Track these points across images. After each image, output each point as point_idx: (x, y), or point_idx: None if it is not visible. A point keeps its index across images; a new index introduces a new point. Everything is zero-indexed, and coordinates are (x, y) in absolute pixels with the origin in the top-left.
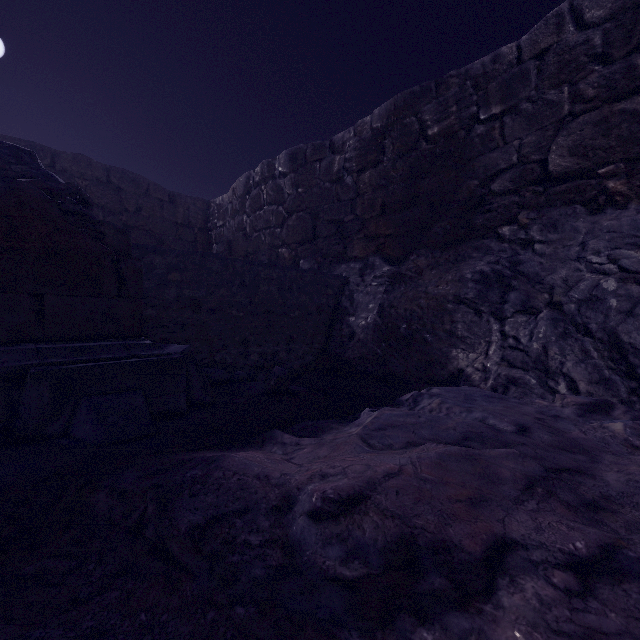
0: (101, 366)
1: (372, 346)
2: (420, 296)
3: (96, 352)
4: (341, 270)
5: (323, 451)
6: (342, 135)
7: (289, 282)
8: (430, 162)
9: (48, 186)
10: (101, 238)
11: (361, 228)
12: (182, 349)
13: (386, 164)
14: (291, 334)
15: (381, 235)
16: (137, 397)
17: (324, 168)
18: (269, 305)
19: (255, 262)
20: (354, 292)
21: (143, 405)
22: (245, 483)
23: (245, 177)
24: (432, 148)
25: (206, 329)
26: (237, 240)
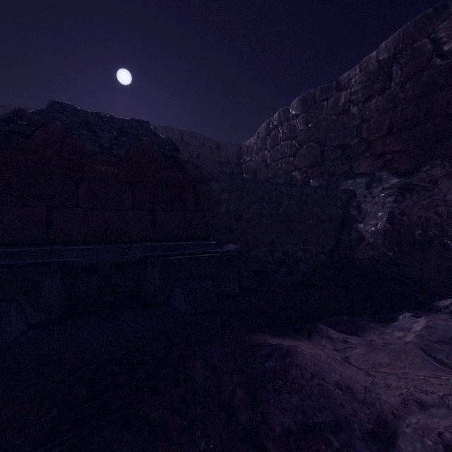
0: (186, 258)
1: (383, 249)
2: (437, 204)
3: (183, 249)
4: (347, 185)
5: (380, 357)
6: (348, 74)
7: (305, 197)
8: (446, 76)
9: (156, 141)
10: (185, 172)
11: (367, 148)
12: (235, 248)
13: (393, 88)
14: (306, 237)
15: (388, 152)
16: (208, 282)
17: (331, 104)
18: (289, 215)
19: (279, 183)
20: (361, 203)
21: (212, 288)
22: (326, 390)
23: (266, 123)
24: (449, 62)
25: (245, 233)
26: (260, 169)
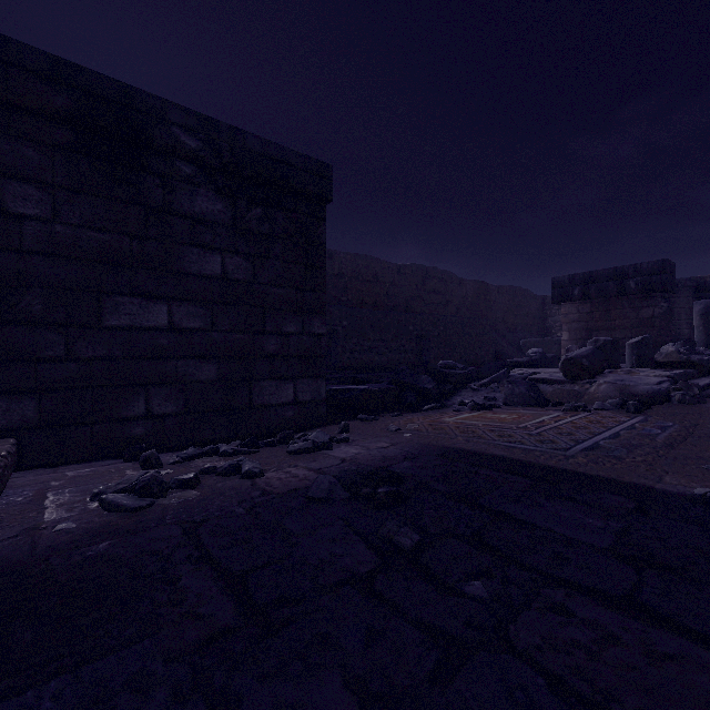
0: None
1: None
2: None
3: None
4: None
5: None
6: None
7: None
8: None
9: None
10: None
11: None
12: None
13: None
14: None
15: None
16: None
17: None
18: None
19: None
20: None
21: None
22: None
23: None
24: None
25: None
26: None
